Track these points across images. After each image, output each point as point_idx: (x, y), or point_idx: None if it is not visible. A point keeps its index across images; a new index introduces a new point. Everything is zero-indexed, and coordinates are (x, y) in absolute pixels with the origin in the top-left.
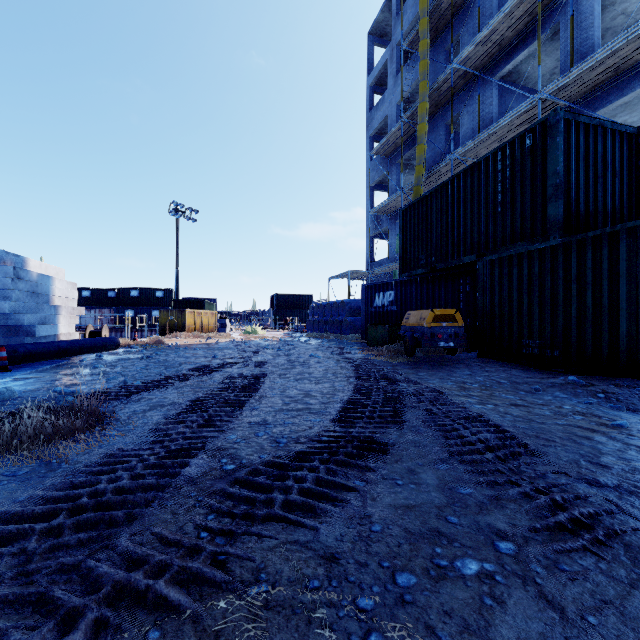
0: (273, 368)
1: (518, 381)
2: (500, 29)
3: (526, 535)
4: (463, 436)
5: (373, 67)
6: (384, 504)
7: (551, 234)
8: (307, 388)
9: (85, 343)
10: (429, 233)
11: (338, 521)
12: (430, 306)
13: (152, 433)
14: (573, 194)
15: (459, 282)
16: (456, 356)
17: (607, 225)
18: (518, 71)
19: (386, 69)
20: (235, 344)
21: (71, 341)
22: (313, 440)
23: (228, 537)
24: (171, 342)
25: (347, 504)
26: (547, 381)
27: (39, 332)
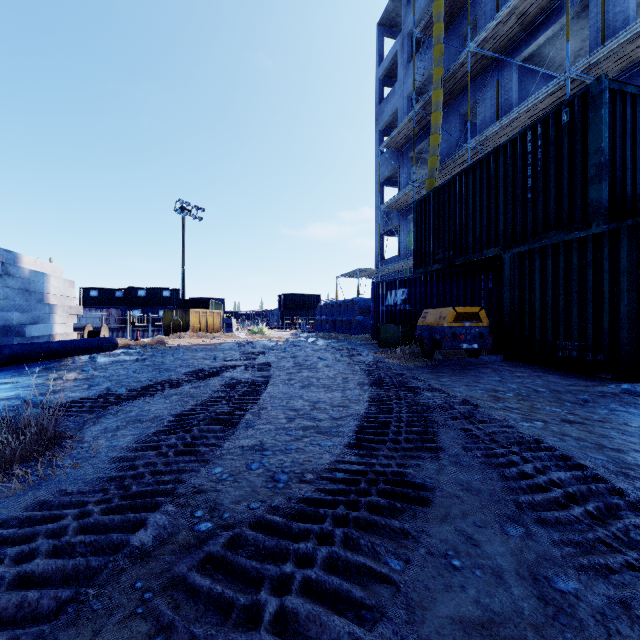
0: (277, 372)
1: (559, 389)
2: (522, 7)
3: None
4: (526, 474)
5: (383, 59)
6: (442, 617)
7: (593, 221)
8: (315, 398)
9: (79, 344)
10: (447, 225)
11: None
12: (447, 304)
13: (115, 463)
14: (619, 175)
15: (480, 278)
16: (479, 359)
17: None
18: (540, 54)
19: (396, 60)
20: (239, 345)
21: (64, 342)
22: (323, 477)
23: None
24: (174, 342)
25: (381, 615)
26: (594, 390)
27: (30, 332)
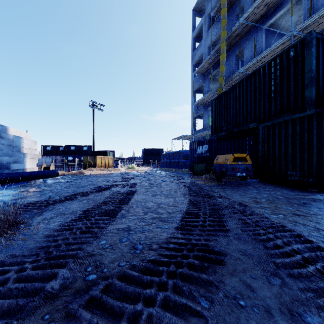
0: (140, 188)
1: (289, 197)
2: None
3: None
4: (278, 245)
5: (195, 28)
6: None
7: (307, 107)
8: (159, 201)
9: (38, 173)
10: (228, 112)
11: None
12: (229, 153)
13: (46, 238)
14: (321, 83)
15: (246, 139)
16: (246, 181)
17: None
18: (276, 23)
19: (202, 28)
20: (121, 174)
21: (30, 172)
22: (162, 247)
23: None
24: (88, 173)
25: None
26: (309, 197)
27: (13, 167)
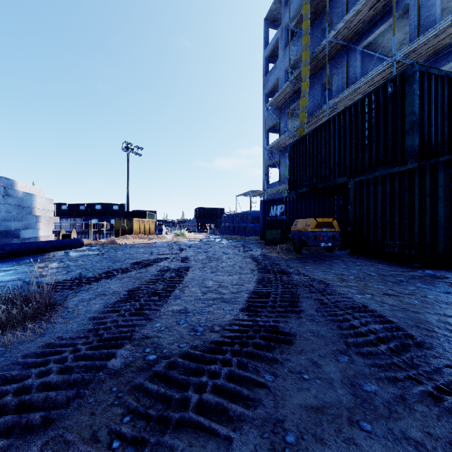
0: (195, 262)
1: (384, 274)
2: (363, 10)
3: (447, 449)
4: (354, 326)
5: (268, 43)
6: (294, 404)
7: (409, 160)
8: (220, 279)
9: (57, 243)
10: (311, 161)
11: (251, 427)
12: (312, 216)
13: (91, 321)
14: (426, 129)
15: (334, 198)
16: (333, 253)
17: (451, 153)
18: (376, 42)
19: (277, 45)
20: (168, 244)
21: (46, 241)
22: (225, 329)
23: (140, 448)
24: (122, 242)
25: (259, 404)
26: (408, 274)
27: (23, 235)
